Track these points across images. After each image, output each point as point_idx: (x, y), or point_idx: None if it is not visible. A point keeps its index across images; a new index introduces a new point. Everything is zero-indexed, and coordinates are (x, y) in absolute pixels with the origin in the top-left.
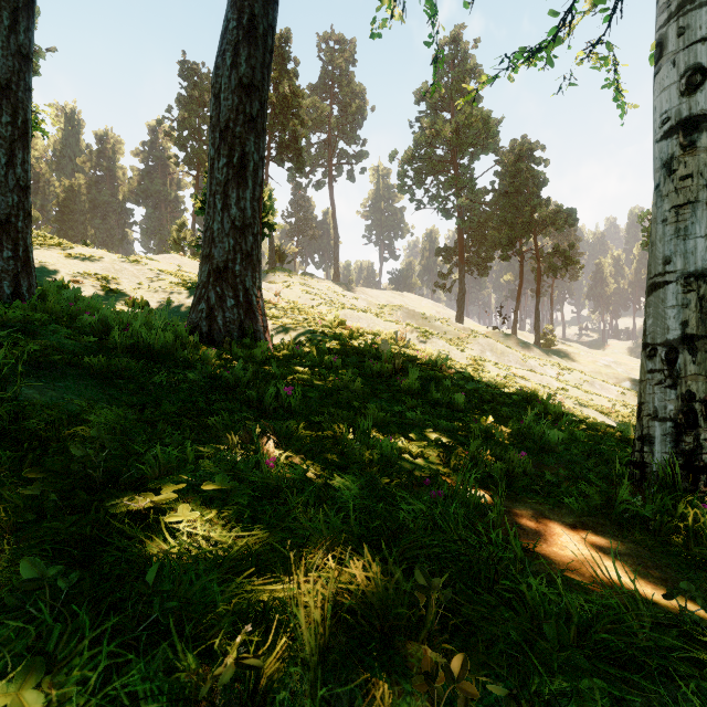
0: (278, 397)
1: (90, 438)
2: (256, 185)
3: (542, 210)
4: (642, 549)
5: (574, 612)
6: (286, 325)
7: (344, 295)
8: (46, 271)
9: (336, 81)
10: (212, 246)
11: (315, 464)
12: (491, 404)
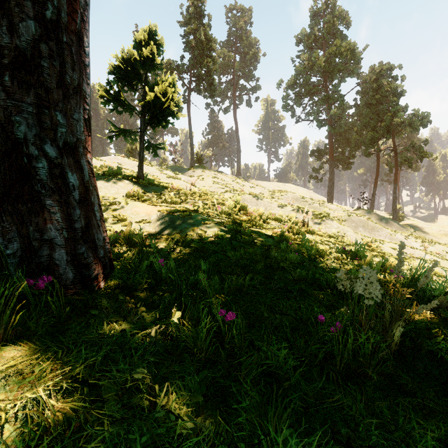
0: None
1: None
2: None
3: (402, 114)
4: None
5: None
6: (175, 213)
7: (244, 185)
8: None
9: (238, 37)
10: None
11: None
12: None
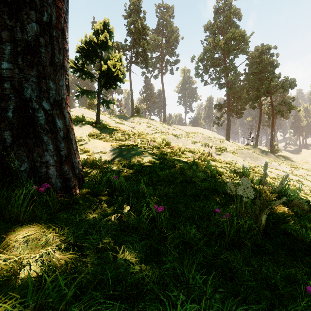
0: None
1: None
2: None
3: (277, 80)
4: None
5: None
6: (122, 147)
7: (168, 128)
8: None
9: (164, 26)
10: None
11: None
12: None
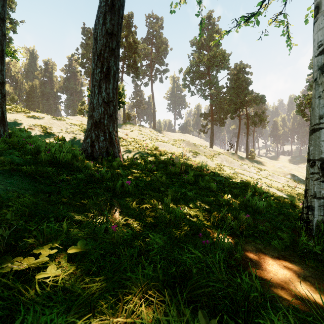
0: (123, 186)
1: (4, 218)
2: (115, 81)
3: (249, 95)
4: (317, 272)
5: None
6: (130, 149)
7: (157, 135)
8: (17, 123)
9: (154, 36)
10: (93, 111)
11: (140, 224)
12: (228, 188)
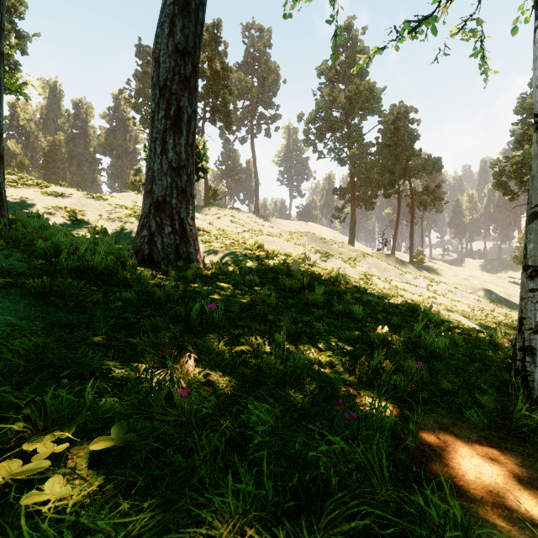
0: (204, 312)
1: None
2: (190, 133)
3: (416, 158)
4: None
5: None
6: (216, 248)
7: (262, 224)
8: (26, 205)
9: (256, 60)
10: (153, 184)
11: (233, 381)
12: (382, 314)
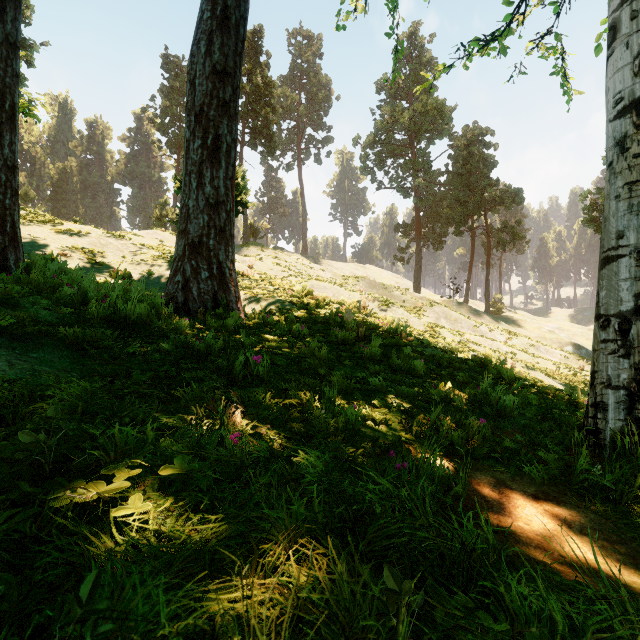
0: (248, 365)
1: (44, 418)
2: (229, 165)
3: (492, 190)
4: (605, 521)
5: (559, 619)
6: (258, 295)
7: (311, 267)
8: (37, 245)
9: (304, 72)
10: (188, 222)
11: (281, 434)
12: (448, 370)
